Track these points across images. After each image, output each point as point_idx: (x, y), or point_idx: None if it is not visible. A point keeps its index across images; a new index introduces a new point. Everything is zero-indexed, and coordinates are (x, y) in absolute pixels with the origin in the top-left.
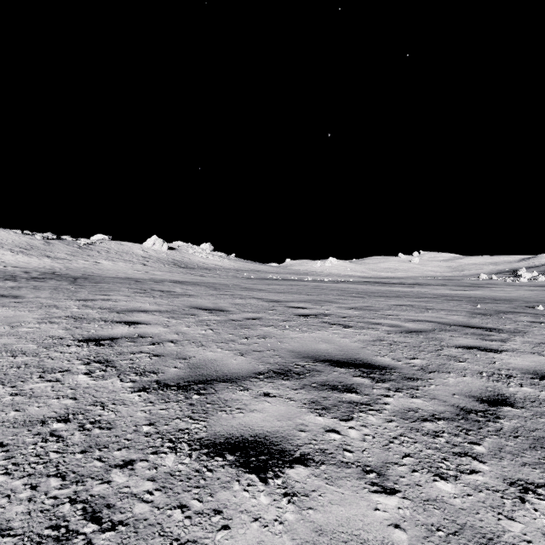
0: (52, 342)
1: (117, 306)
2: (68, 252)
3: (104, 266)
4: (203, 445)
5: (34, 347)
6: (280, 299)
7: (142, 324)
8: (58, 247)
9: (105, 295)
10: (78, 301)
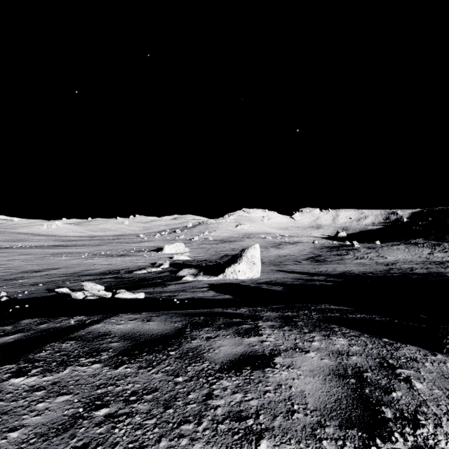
0: None
1: None
2: None
3: None
4: None
5: None
6: None
7: None
8: None
9: None
10: None
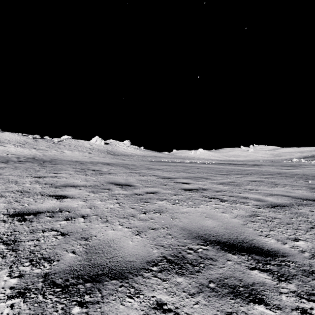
0: None
1: (58, 181)
2: (47, 146)
3: (66, 154)
4: None
5: None
6: (170, 176)
7: (67, 198)
8: (41, 143)
9: (55, 173)
10: (35, 177)
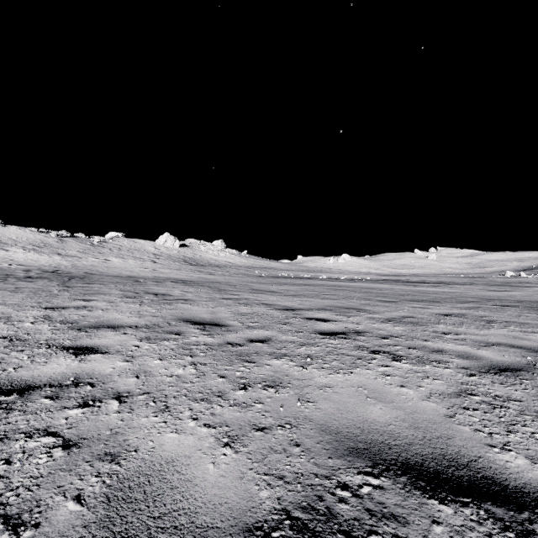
0: None
1: (87, 317)
2: (80, 249)
3: (113, 263)
4: None
5: None
6: (295, 305)
7: (96, 354)
8: (71, 244)
9: (84, 301)
10: (45, 309)
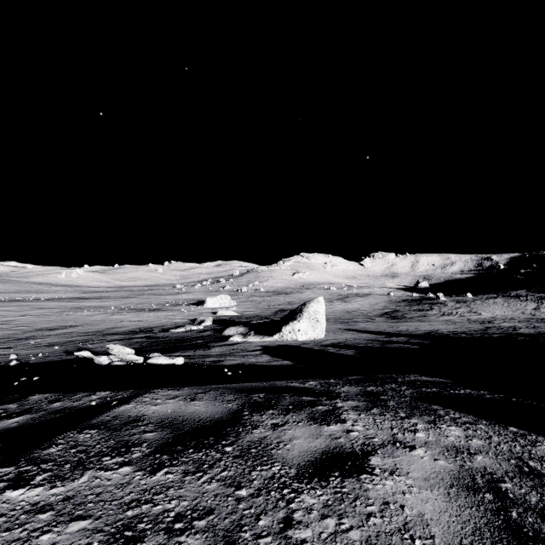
0: None
1: None
2: None
3: None
4: None
5: None
6: None
7: None
8: None
9: None
10: None
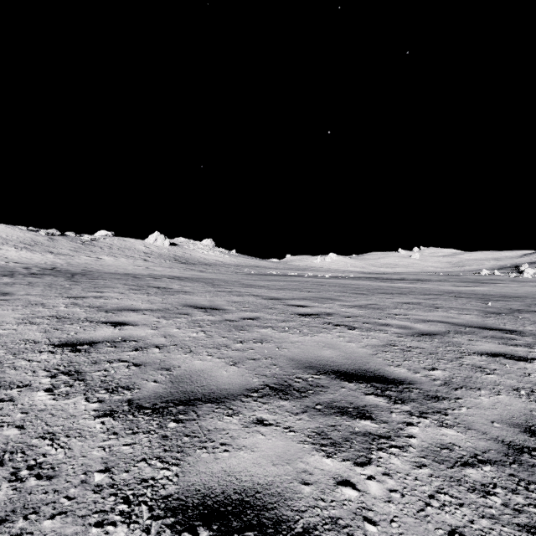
0: (23, 347)
1: (108, 304)
2: (71, 248)
3: (105, 261)
4: (168, 510)
5: (1, 353)
6: (280, 296)
7: (129, 325)
8: (61, 243)
9: (98, 292)
10: (69, 298)
